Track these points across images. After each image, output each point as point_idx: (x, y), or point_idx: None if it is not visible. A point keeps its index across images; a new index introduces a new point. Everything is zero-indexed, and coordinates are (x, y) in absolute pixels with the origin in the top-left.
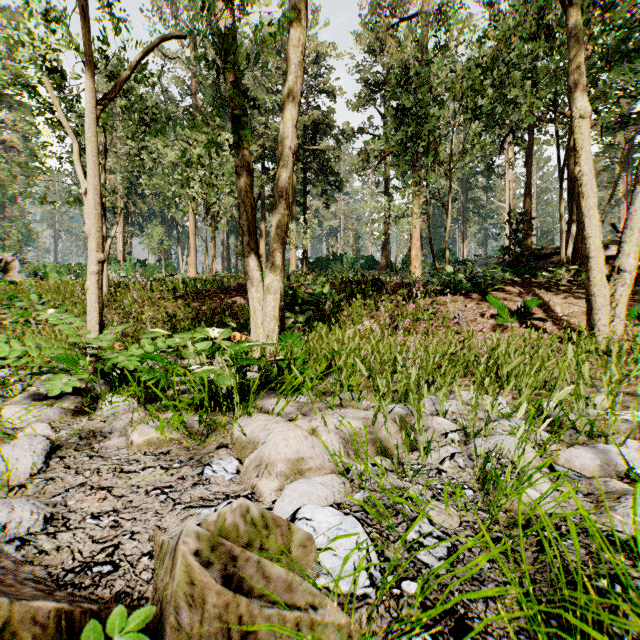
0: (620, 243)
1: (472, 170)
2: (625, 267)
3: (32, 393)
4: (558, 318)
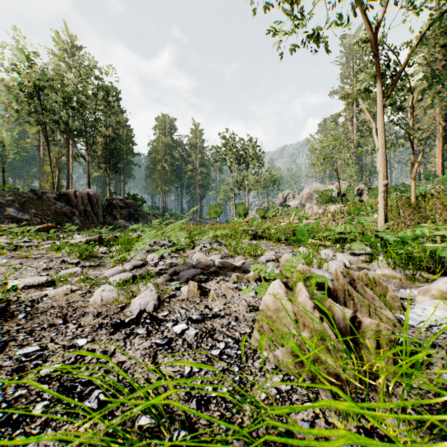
0: None
1: None
2: None
3: (350, 252)
4: None
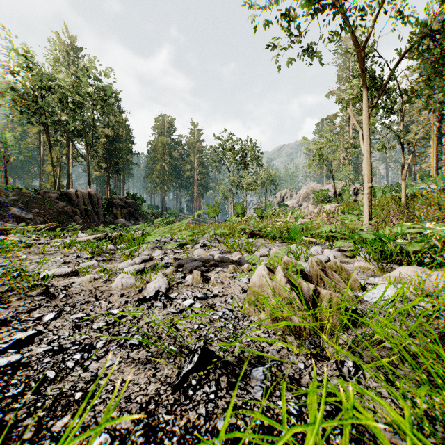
0: None
1: None
2: None
3: (338, 248)
4: None
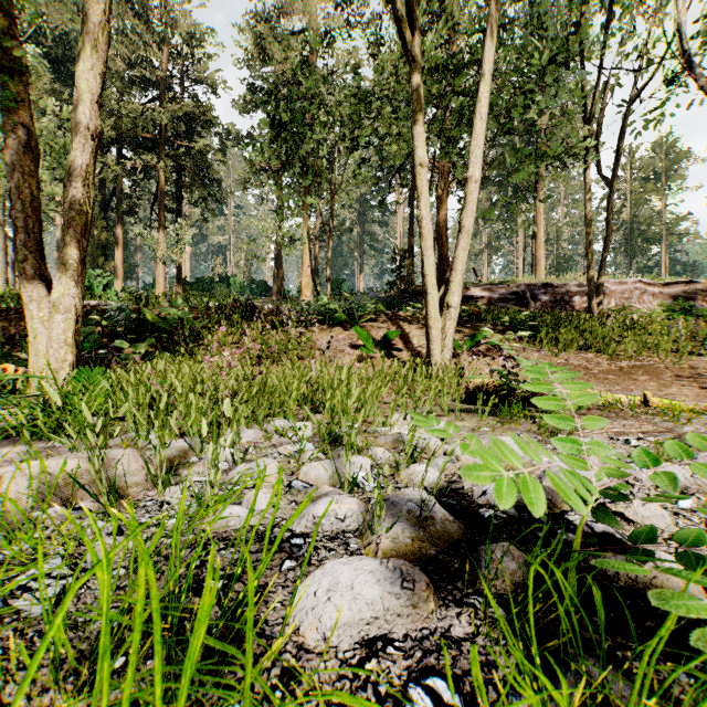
0: (449, 282)
1: (368, 203)
2: (452, 303)
3: None
4: (414, 349)
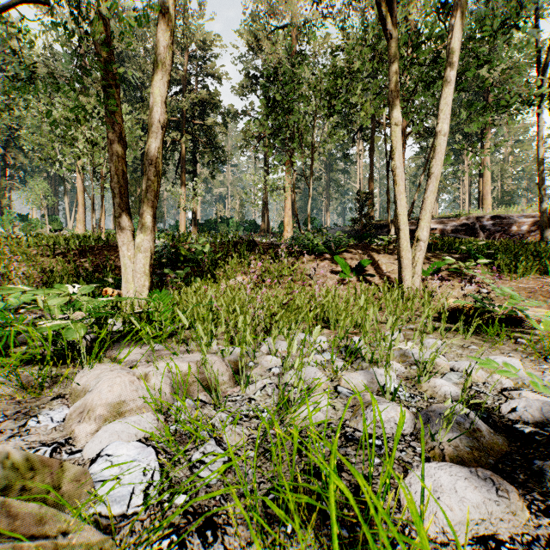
0: (419, 220)
1: (333, 156)
2: (421, 237)
3: None
4: (383, 274)
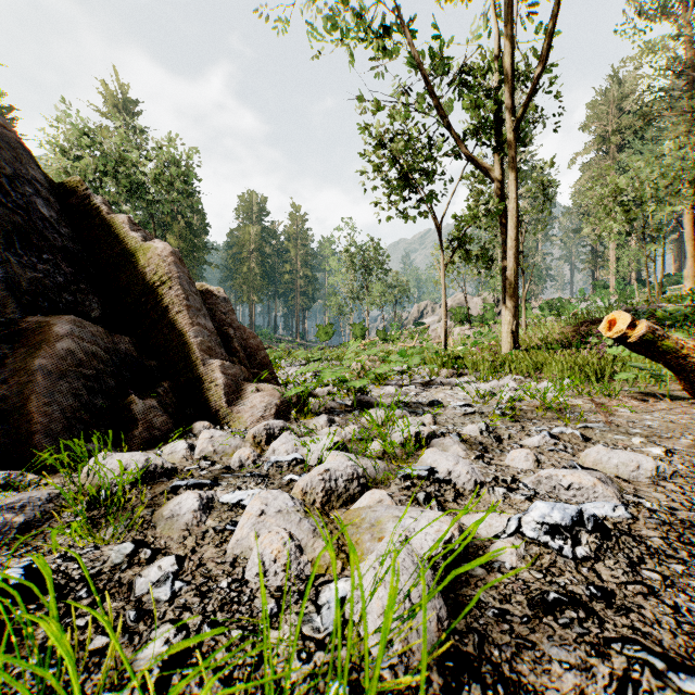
0: None
1: None
2: None
3: None
4: None
